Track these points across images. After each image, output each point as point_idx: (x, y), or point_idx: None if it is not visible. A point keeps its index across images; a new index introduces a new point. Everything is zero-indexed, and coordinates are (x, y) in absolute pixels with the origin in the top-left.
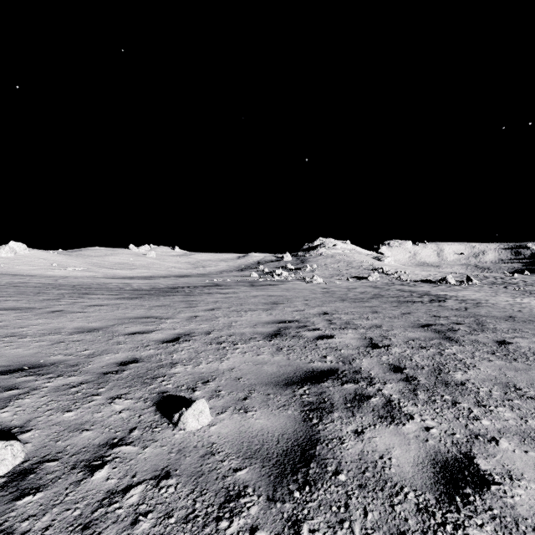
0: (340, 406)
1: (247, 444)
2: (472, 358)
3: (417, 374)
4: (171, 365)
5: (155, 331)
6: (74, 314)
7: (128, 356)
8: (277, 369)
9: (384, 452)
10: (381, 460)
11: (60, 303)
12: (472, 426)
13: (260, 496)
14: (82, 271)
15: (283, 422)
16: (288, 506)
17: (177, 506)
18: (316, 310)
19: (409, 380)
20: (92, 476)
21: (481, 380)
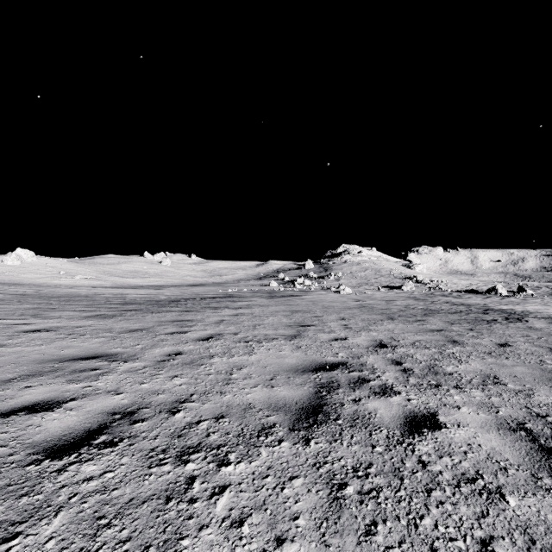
0: None
1: None
2: None
3: None
4: None
5: (71, 401)
6: None
7: None
8: None
9: None
10: None
11: None
12: None
13: None
14: (90, 279)
15: None
16: None
17: None
18: (364, 338)
19: None
20: None
21: None
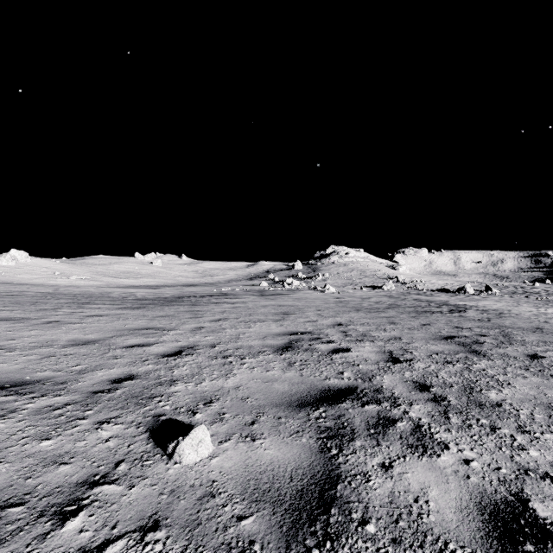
0: (362, 433)
1: (254, 482)
2: (505, 374)
3: (446, 394)
4: (171, 383)
5: (156, 344)
6: (71, 325)
7: (123, 372)
8: (289, 387)
9: (419, 493)
10: (416, 503)
11: (57, 313)
12: (519, 458)
13: None
14: (85, 280)
15: (297, 453)
16: None
17: None
18: (329, 321)
19: (438, 401)
20: (62, 528)
21: (519, 401)
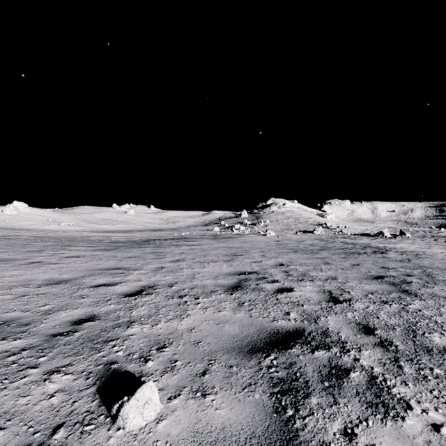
0: (317, 386)
1: None
2: (440, 315)
3: (391, 337)
4: (128, 324)
5: (121, 283)
6: (50, 265)
7: (86, 312)
8: (240, 329)
9: None
10: None
11: (41, 254)
12: None
13: None
14: (73, 226)
15: (250, 414)
16: None
17: None
18: (272, 261)
19: (385, 345)
20: None
21: None
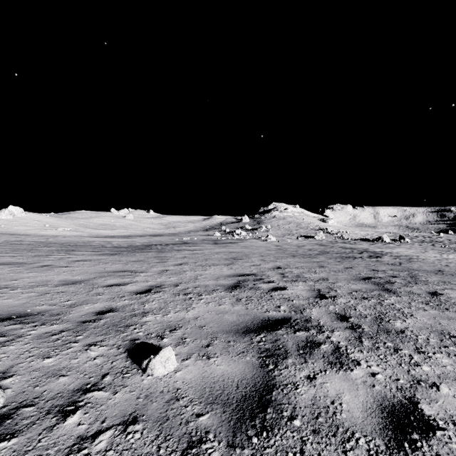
0: (293, 353)
1: (209, 389)
2: (409, 307)
3: (361, 323)
4: (143, 314)
5: (130, 283)
6: (61, 268)
7: (105, 306)
8: (237, 317)
9: (335, 397)
10: (332, 405)
11: (49, 258)
12: (414, 372)
13: (220, 441)
14: (70, 231)
15: (242, 368)
16: (247, 453)
17: (142, 452)
18: (270, 265)
19: (354, 328)
20: (64, 422)
21: (418, 328)
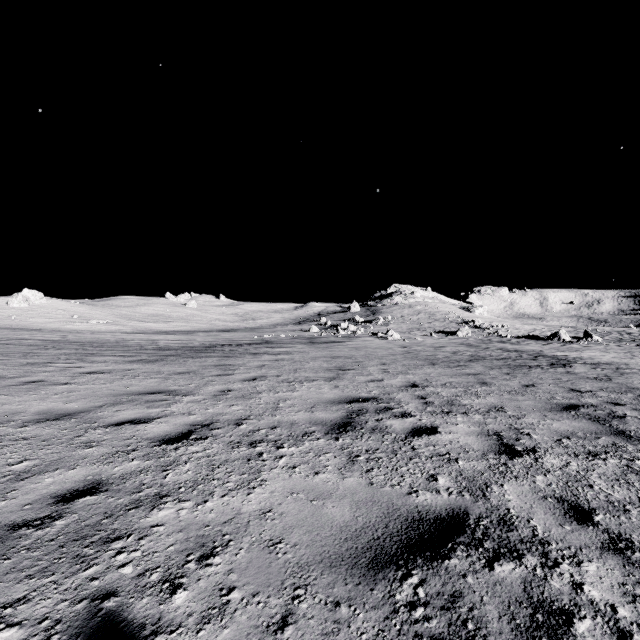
0: None
1: None
2: None
3: (627, 530)
4: (155, 502)
5: (159, 418)
6: (54, 387)
7: (87, 476)
8: (352, 512)
9: None
10: None
11: (47, 368)
12: None
13: None
14: (107, 324)
15: None
16: None
17: None
18: (399, 380)
19: (622, 550)
20: None
21: None
